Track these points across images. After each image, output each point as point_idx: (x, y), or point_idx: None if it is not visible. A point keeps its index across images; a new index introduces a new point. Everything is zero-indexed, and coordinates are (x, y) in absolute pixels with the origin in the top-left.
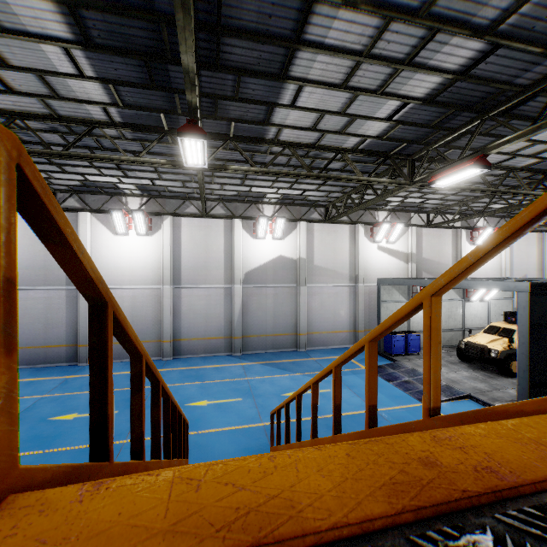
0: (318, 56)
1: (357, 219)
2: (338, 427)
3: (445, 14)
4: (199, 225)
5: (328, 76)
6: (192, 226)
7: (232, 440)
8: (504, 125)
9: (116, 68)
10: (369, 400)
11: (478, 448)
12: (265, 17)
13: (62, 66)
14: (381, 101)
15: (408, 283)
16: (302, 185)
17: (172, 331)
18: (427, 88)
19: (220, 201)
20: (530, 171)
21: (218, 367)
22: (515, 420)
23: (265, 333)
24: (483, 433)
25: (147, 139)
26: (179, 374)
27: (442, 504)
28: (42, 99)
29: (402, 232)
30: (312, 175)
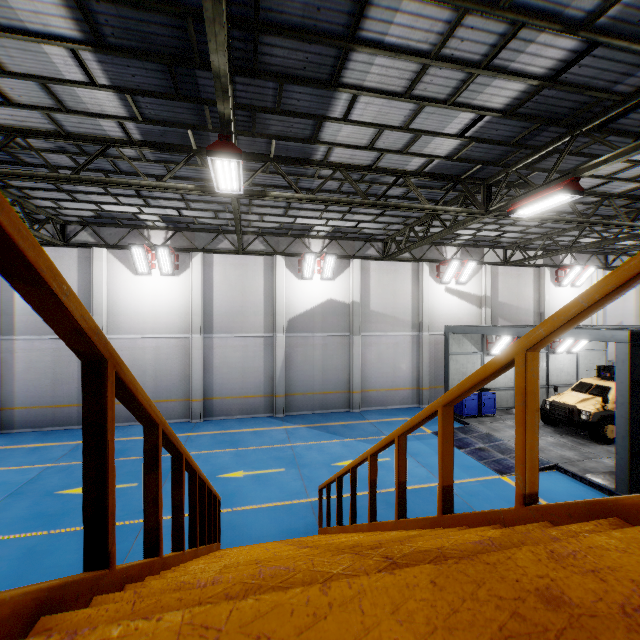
0: (376, 59)
1: (421, 255)
2: (402, 510)
3: (532, 5)
4: (234, 263)
5: (388, 83)
6: (226, 265)
7: (272, 519)
8: (600, 141)
9: (134, 74)
10: (443, 479)
11: (617, 572)
12: (312, 10)
13: (70, 72)
14: (452, 113)
15: (481, 331)
16: (357, 215)
17: (202, 388)
18: (508, 97)
19: (259, 234)
20: (628, 198)
21: (256, 431)
22: None
23: (312, 391)
24: (619, 547)
25: (172, 161)
26: (210, 439)
27: None
28: (46, 112)
29: (475, 271)
30: (368, 203)
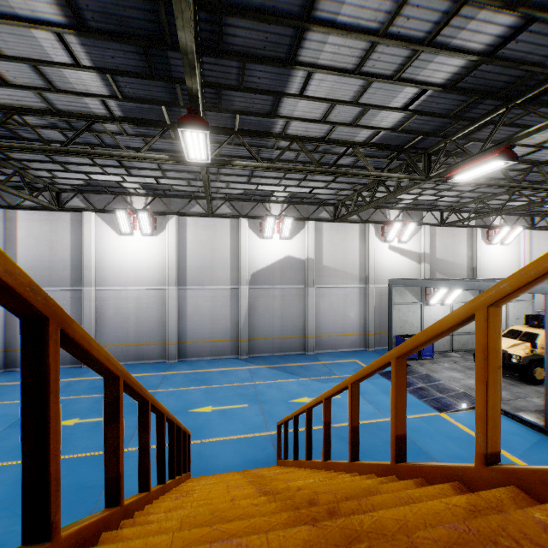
0: (329, 38)
1: (368, 218)
2: (355, 453)
3: None
4: (205, 224)
5: (340, 60)
6: (198, 226)
7: (236, 450)
8: (533, 112)
9: (113, 56)
10: (396, 429)
11: None
12: None
13: (57, 54)
14: (397, 88)
15: (421, 284)
16: (311, 182)
17: (177, 333)
18: (448, 72)
19: (226, 200)
20: None
21: (224, 371)
22: None
23: (272, 336)
24: None
25: (149, 135)
26: (183, 378)
27: None
28: (38, 92)
29: (415, 231)
30: (321, 171)
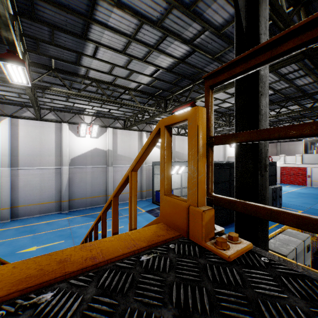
0: (105, 31)
1: (142, 128)
2: None
3: (170, 28)
4: (35, 125)
5: (113, 44)
6: (29, 126)
7: None
8: (202, 89)
9: None
10: (113, 230)
11: (100, 247)
12: None
13: None
14: (145, 65)
15: None
16: (108, 106)
17: (10, 200)
18: (167, 63)
19: (51, 110)
20: (217, 112)
21: (49, 222)
22: (136, 230)
23: (85, 197)
24: (112, 239)
25: None
26: (15, 231)
27: (44, 282)
28: None
29: None
30: (110, 101)
